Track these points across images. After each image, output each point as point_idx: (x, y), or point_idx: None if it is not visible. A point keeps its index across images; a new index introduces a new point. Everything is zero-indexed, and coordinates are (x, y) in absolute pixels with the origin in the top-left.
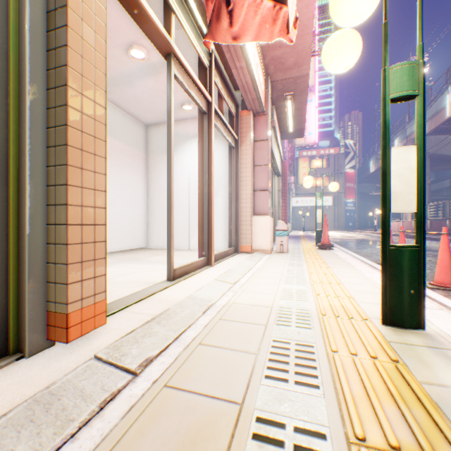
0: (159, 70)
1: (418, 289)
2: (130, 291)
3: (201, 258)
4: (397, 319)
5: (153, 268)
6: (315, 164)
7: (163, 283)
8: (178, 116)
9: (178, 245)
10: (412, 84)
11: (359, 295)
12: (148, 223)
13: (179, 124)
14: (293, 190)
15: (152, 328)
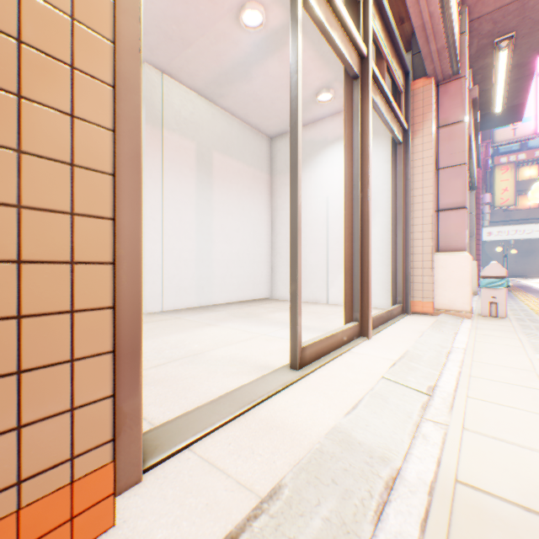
0: (283, 39)
1: None
2: (222, 385)
3: (350, 325)
4: None
5: (272, 333)
6: (523, 174)
7: (282, 374)
8: (311, 115)
9: (311, 296)
10: None
11: None
12: (272, 265)
13: (312, 127)
14: (485, 216)
15: None
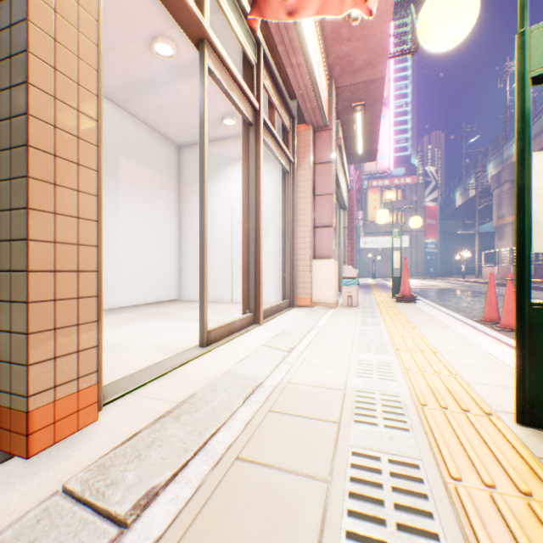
0: (192, 71)
1: None
2: (146, 362)
3: (246, 315)
4: (542, 417)
5: (183, 327)
6: (387, 196)
7: (193, 350)
8: (218, 134)
9: (218, 296)
10: None
11: (468, 371)
12: (181, 268)
13: (219, 144)
14: (361, 228)
15: (166, 428)
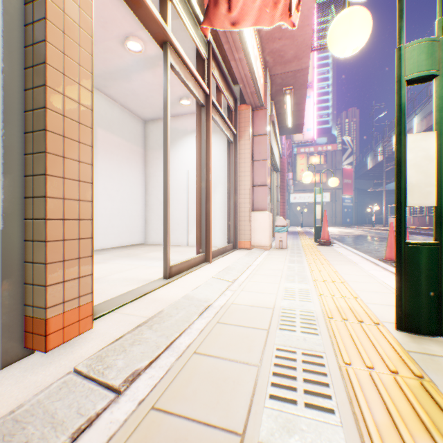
0: (156, 63)
1: (438, 292)
2: (123, 290)
3: (199, 255)
4: (414, 324)
5: (149, 264)
6: (313, 161)
7: (159, 281)
8: (176, 111)
9: (176, 241)
10: (431, 63)
11: (366, 295)
12: (146, 218)
13: (177, 119)
14: (291, 186)
15: (143, 333)
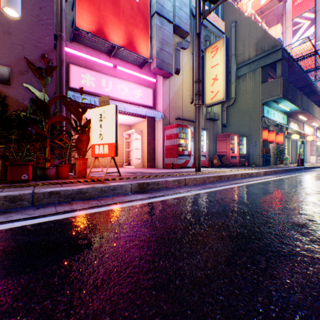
0: None
1: None
2: None
3: None
4: None
5: None
6: None
7: None
8: None
9: None
10: None
11: None
12: None
13: None
14: None
15: None
